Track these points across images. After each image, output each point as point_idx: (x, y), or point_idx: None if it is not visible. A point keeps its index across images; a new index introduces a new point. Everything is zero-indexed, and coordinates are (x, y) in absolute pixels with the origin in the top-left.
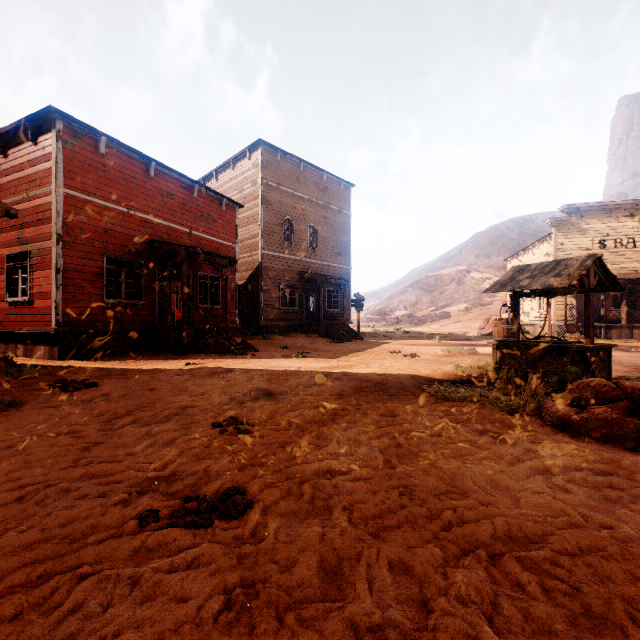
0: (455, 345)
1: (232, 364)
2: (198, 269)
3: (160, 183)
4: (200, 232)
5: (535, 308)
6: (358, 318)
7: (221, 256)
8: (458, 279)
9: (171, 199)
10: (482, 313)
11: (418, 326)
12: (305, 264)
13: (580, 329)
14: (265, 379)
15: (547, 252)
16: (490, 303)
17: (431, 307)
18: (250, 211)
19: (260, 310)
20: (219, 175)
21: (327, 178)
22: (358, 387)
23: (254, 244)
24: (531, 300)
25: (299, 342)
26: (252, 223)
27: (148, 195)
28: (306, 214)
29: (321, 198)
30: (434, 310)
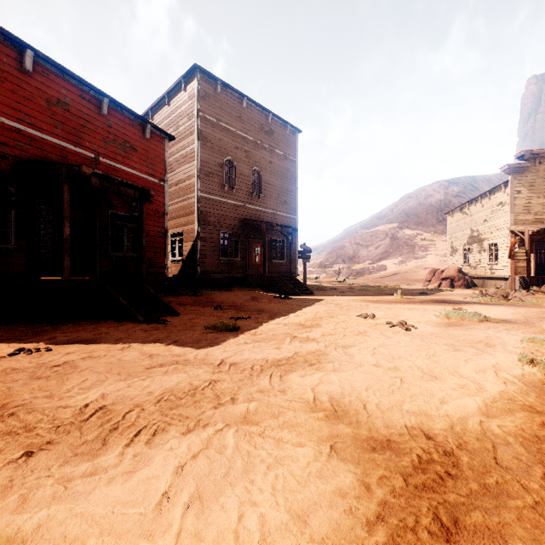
0: (426, 302)
1: (99, 352)
2: (109, 207)
3: (45, 84)
4: (112, 161)
5: (485, 260)
6: (305, 270)
7: (132, 187)
8: (392, 235)
9: (65, 110)
10: (418, 266)
11: (357, 278)
12: (248, 211)
13: (544, 282)
14: (103, 434)
15: (501, 201)
16: (424, 256)
17: (367, 260)
18: (186, 149)
19: (196, 260)
20: (155, 114)
21: (272, 120)
22: (384, 498)
23: (190, 186)
24: (479, 252)
25: (238, 299)
26: (188, 162)
27: (22, 96)
28: (249, 156)
29: (266, 141)
30: (371, 263)
